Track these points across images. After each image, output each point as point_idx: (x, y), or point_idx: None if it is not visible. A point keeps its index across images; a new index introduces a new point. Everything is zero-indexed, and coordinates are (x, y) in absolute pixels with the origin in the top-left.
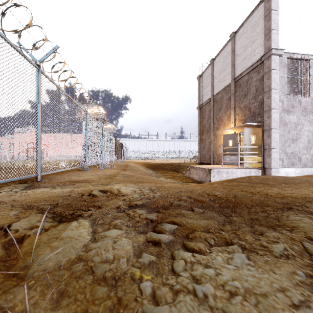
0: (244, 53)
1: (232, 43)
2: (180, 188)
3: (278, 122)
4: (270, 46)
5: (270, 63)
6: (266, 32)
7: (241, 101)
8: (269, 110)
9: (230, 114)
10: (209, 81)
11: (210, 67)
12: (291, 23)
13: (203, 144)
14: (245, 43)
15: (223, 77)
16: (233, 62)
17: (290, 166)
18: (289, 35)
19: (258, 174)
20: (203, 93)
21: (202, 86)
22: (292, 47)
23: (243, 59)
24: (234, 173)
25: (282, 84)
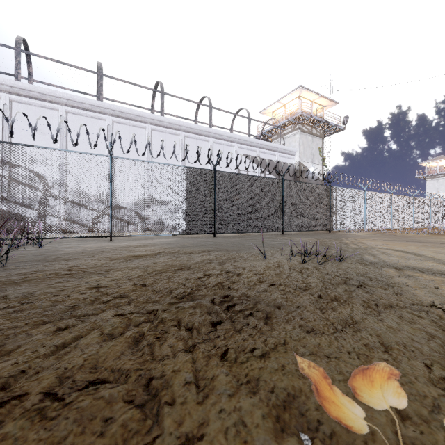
0: None
1: None
2: None
3: None
4: None
5: None
6: None
7: None
8: None
9: None
10: None
11: None
12: None
13: None
14: None
15: None
16: None
17: None
18: None
19: None
20: None
21: None
22: None
23: None
24: None
25: None
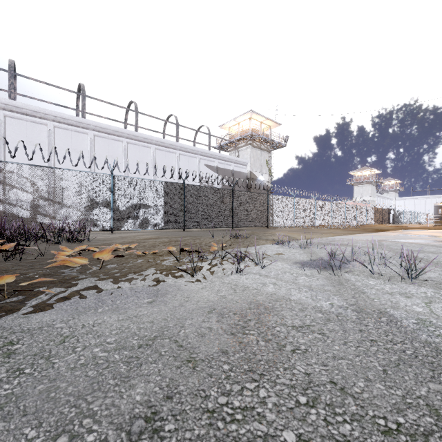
0: None
1: None
2: None
3: None
4: None
5: None
6: None
7: None
8: None
9: None
10: None
11: None
12: None
13: None
14: None
15: None
16: None
17: None
18: None
19: None
20: None
21: None
22: None
23: None
24: None
25: None
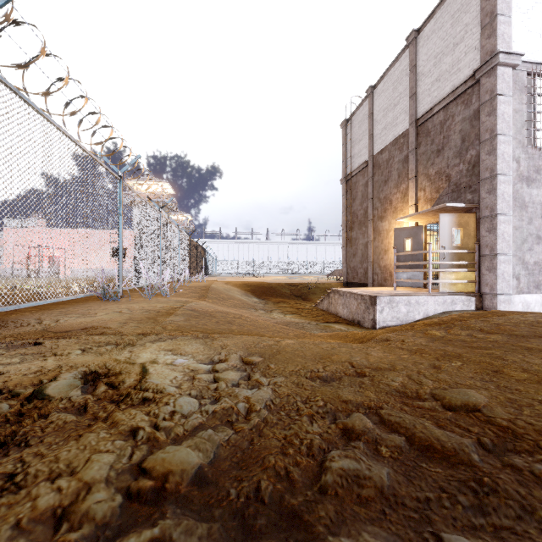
0: (437, 68)
1: (410, 52)
2: (328, 357)
3: (509, 201)
4: (493, 49)
5: (495, 82)
6: (485, 20)
7: (430, 164)
8: (492, 178)
9: (407, 190)
10: (364, 130)
11: (366, 102)
12: (535, 4)
13: (352, 248)
14: (439, 50)
15: (393, 119)
16: (412, 88)
17: (532, 290)
18: (531, 27)
19: (469, 307)
20: (353, 152)
21: (350, 140)
22: (537, 51)
23: (434, 81)
24: (421, 304)
25: (518, 126)
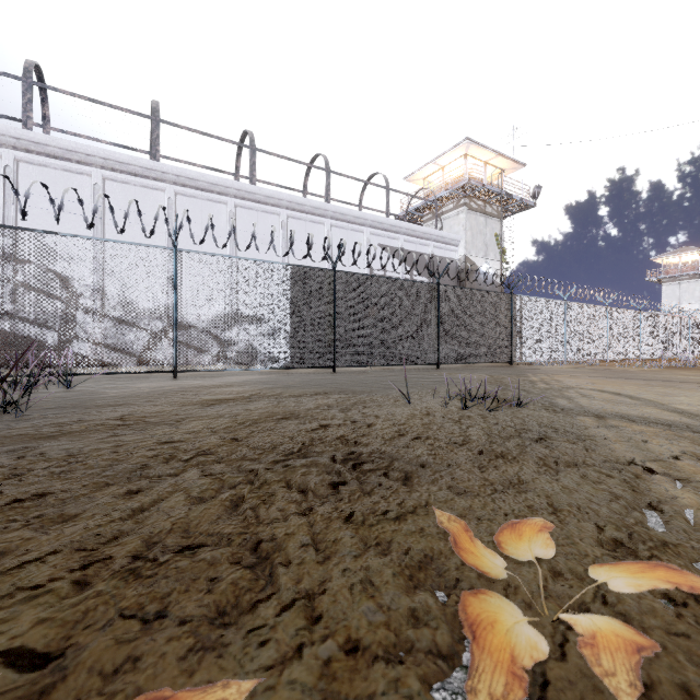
0: None
1: None
2: None
3: None
4: None
5: None
6: None
7: None
8: None
9: None
10: None
11: None
12: None
13: None
14: None
15: None
16: None
17: None
18: None
19: None
20: None
21: None
22: None
23: None
24: None
25: None
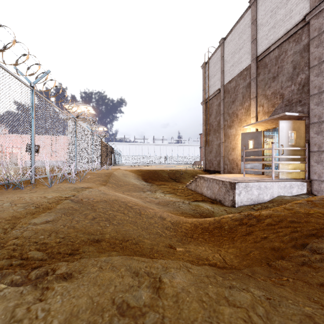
0: (273, 19)
1: (252, 10)
2: None
3: None
4: None
5: (322, 21)
6: None
7: (267, 87)
8: (320, 93)
9: (249, 106)
10: (217, 68)
11: (218, 50)
12: None
13: (209, 147)
14: (274, 5)
15: (239, 58)
16: (254, 35)
17: None
18: None
19: (302, 190)
20: (210, 84)
21: (208, 76)
22: None
23: (270, 28)
24: (268, 188)
25: None
